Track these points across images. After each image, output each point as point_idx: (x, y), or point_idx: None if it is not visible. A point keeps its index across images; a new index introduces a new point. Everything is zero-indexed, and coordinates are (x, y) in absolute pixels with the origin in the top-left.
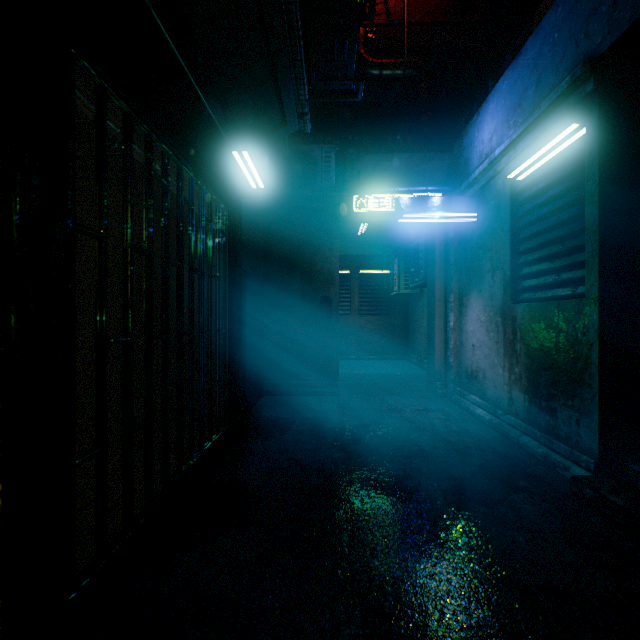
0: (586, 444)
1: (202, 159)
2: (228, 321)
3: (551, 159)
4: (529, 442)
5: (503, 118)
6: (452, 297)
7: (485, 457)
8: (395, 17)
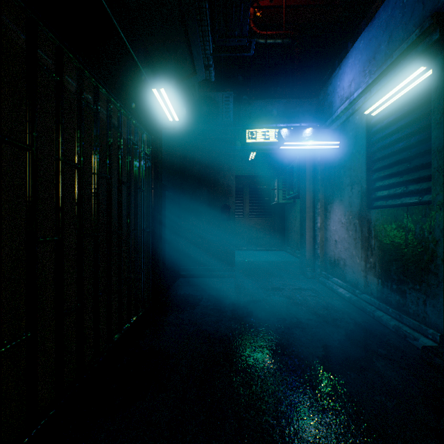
0: (432, 320)
1: (128, 95)
2: (151, 223)
3: (400, 97)
4: (383, 316)
5: (360, 69)
6: (319, 205)
7: (349, 328)
8: (276, 1)
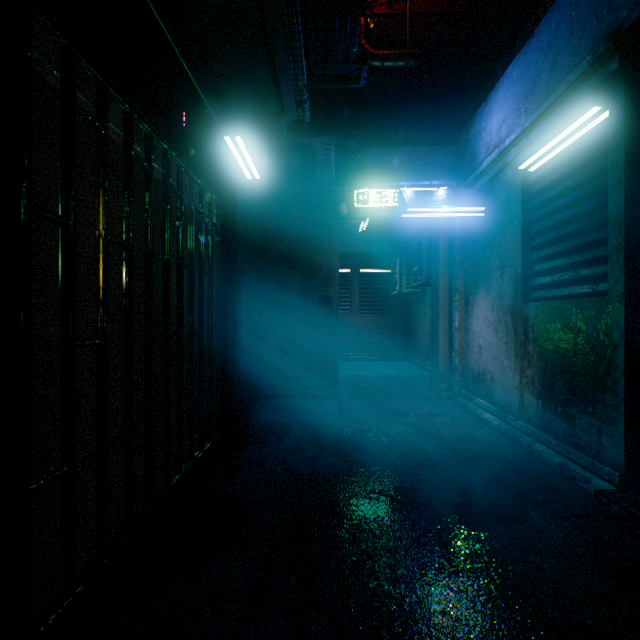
0: (609, 455)
1: (191, 145)
2: (222, 321)
3: (567, 147)
4: (543, 450)
5: (513, 106)
6: (457, 296)
7: (497, 467)
8: (397, 7)
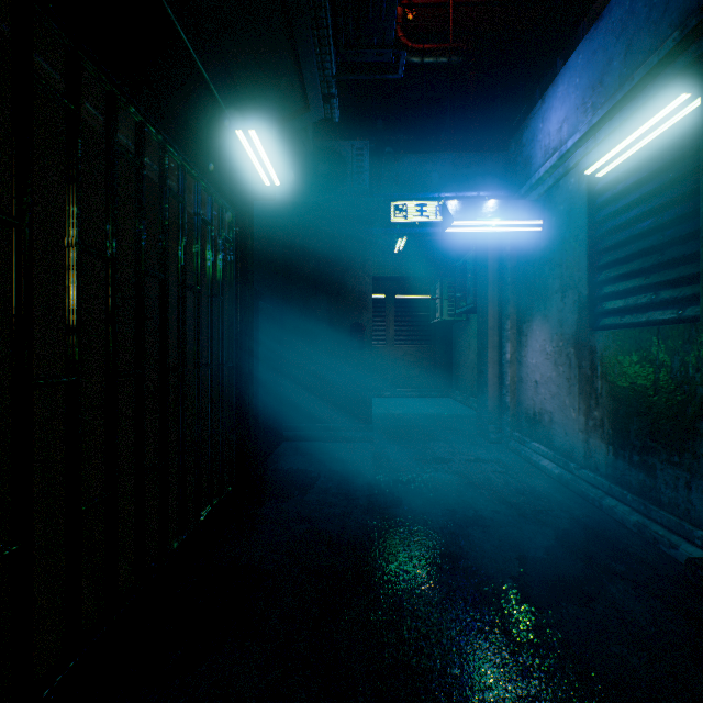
0: (702, 515)
1: (196, 140)
2: (235, 353)
3: (645, 146)
4: (616, 506)
5: (577, 101)
6: (509, 324)
7: (561, 526)
8: None
